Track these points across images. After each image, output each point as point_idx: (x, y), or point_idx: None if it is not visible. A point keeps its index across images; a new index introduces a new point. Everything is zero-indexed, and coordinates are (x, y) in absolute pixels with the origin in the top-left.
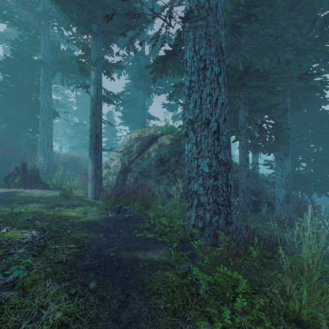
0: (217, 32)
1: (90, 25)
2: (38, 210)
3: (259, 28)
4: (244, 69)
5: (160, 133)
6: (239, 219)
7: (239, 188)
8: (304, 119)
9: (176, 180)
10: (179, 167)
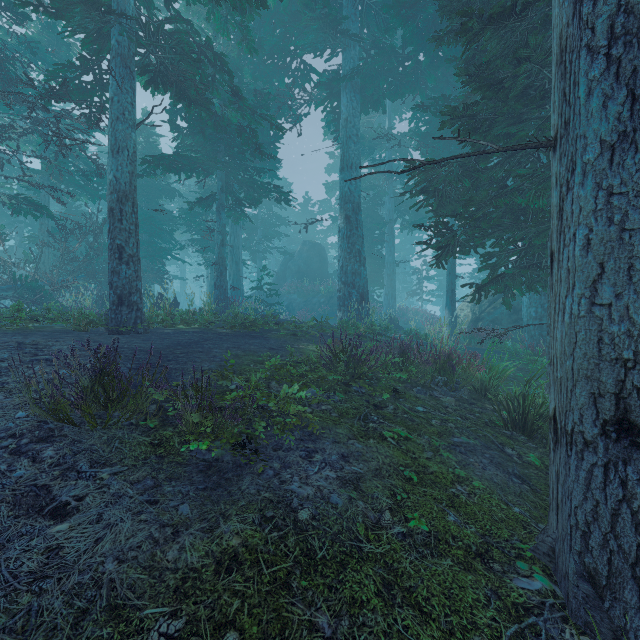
0: None
1: None
2: None
3: None
4: None
5: None
6: None
7: None
8: None
9: None
10: None
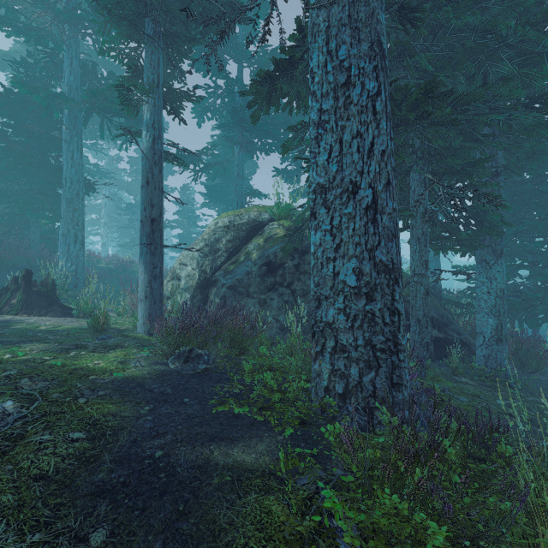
0: (372, 14)
1: (142, 25)
2: (36, 357)
3: (450, 14)
4: (424, 89)
5: (268, 218)
6: (415, 378)
7: (411, 317)
8: (525, 191)
9: (295, 301)
10: (300, 277)
